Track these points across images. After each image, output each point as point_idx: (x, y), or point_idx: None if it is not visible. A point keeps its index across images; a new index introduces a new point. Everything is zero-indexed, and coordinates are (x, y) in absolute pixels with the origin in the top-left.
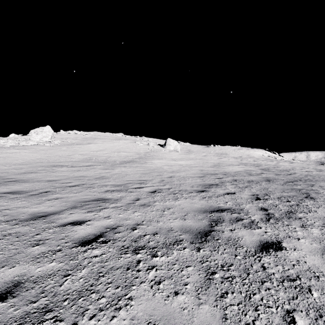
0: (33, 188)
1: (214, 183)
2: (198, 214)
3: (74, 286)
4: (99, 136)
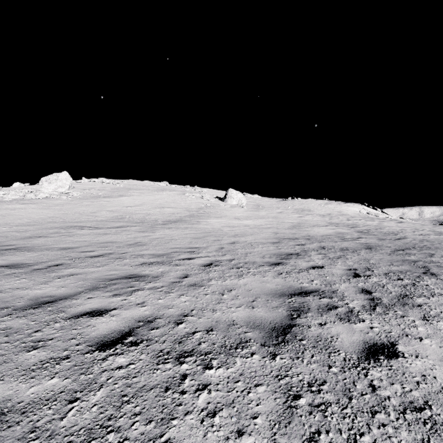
0: (39, 260)
1: (293, 252)
2: (272, 298)
3: (82, 420)
4: (135, 186)
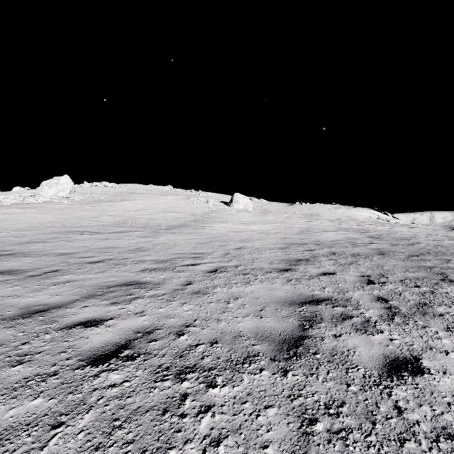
0: (35, 266)
1: (302, 258)
2: (281, 307)
3: (65, 450)
4: (139, 190)
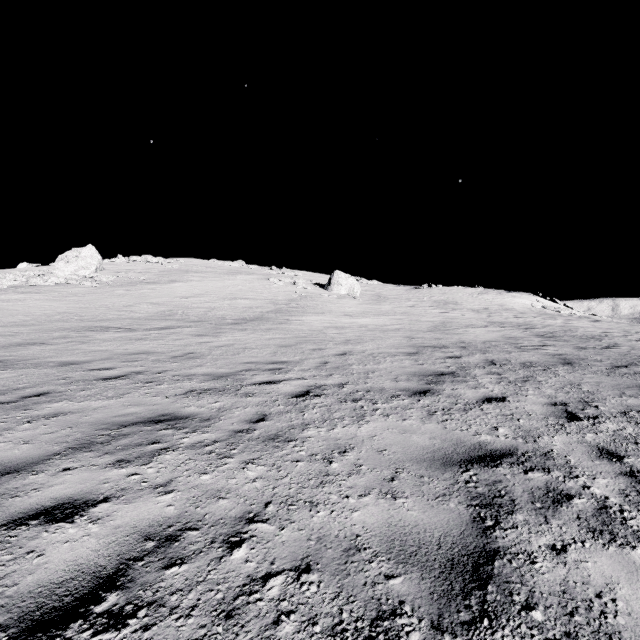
0: (13, 384)
1: (445, 370)
2: (428, 471)
3: None
4: (196, 268)
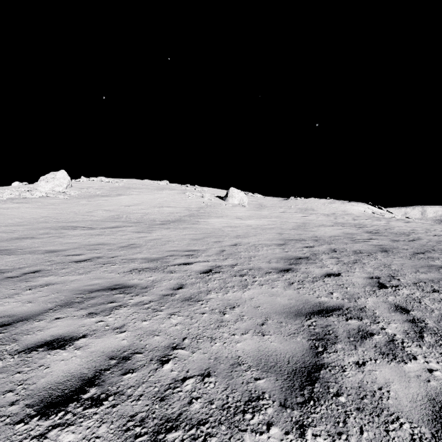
0: (16, 265)
1: (302, 256)
2: (286, 319)
3: None
4: (135, 185)
